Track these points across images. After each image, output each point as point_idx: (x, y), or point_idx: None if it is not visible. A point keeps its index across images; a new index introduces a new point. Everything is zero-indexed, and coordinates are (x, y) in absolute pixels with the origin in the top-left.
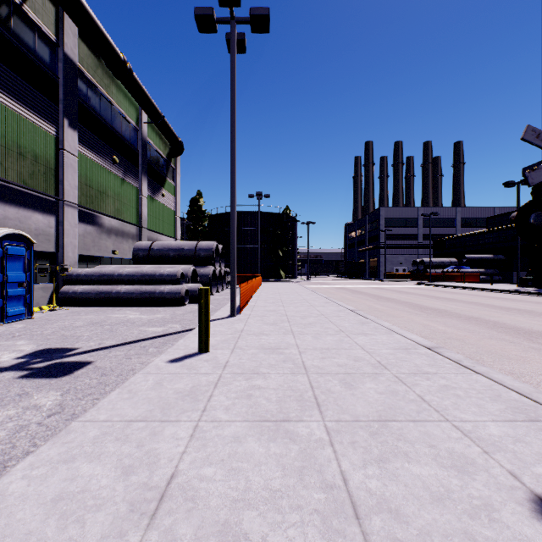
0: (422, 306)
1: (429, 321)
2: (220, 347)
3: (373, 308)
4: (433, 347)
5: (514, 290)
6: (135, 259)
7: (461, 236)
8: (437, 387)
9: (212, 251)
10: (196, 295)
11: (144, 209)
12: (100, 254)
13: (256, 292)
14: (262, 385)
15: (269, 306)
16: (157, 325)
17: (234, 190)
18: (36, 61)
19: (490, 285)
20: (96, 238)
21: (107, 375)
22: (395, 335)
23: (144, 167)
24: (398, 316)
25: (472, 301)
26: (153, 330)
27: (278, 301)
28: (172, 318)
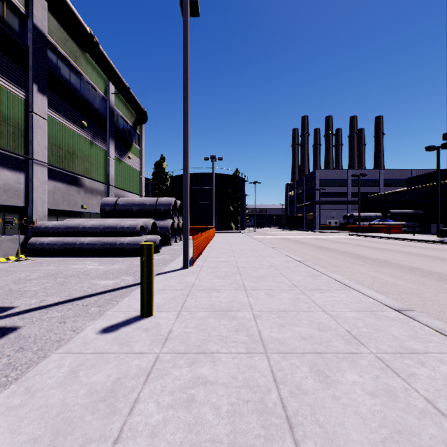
0: (361, 255)
1: (375, 272)
2: (166, 308)
3: (317, 258)
4: (401, 309)
5: (437, 241)
6: (103, 213)
7: (385, 194)
8: (443, 381)
9: (170, 206)
10: (154, 246)
11: (111, 169)
12: (69, 208)
13: (210, 242)
14: (209, 377)
15: (221, 256)
16: (110, 277)
17: (186, 146)
18: (5, 29)
19: (413, 236)
20: (65, 194)
21: (25, 350)
22: (353, 292)
23: (111, 132)
24: (343, 266)
25: (404, 251)
26: (104, 284)
27: (229, 252)
28: (128, 269)
